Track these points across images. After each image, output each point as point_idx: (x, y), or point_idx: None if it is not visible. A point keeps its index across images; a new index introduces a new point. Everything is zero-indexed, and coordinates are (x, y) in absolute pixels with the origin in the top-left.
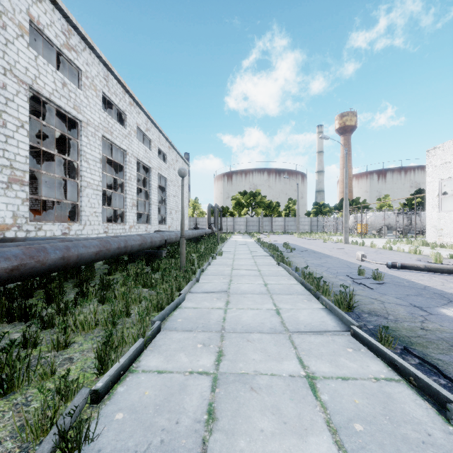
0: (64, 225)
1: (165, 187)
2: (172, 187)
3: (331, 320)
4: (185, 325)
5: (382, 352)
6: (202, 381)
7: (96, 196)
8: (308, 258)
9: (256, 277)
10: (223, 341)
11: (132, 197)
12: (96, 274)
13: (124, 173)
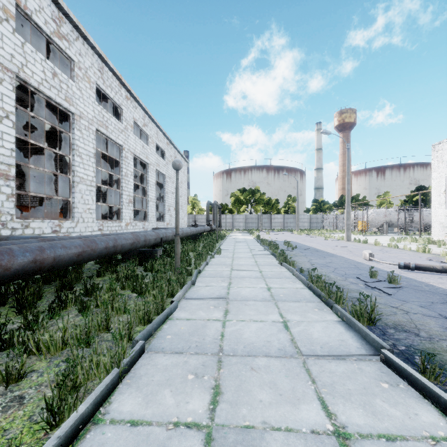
0: (55, 222)
1: (163, 184)
2: (170, 184)
3: (352, 338)
4: (175, 345)
5: (433, 393)
6: (191, 441)
7: (90, 192)
8: (312, 257)
9: (258, 280)
10: (220, 369)
11: (129, 194)
12: (85, 275)
13: (120, 169)
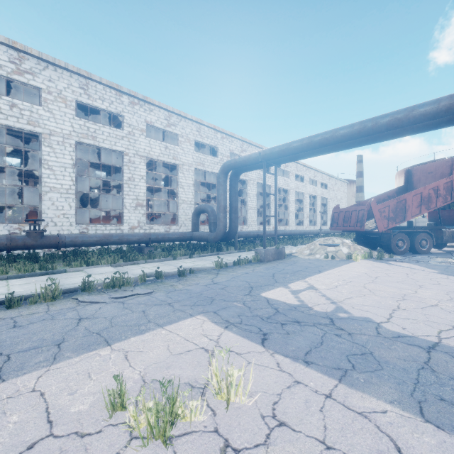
0: (285, 226)
1: (326, 204)
2: (331, 202)
3: None
4: None
5: None
6: None
7: (293, 215)
8: None
9: None
10: None
11: (307, 213)
12: None
13: (303, 203)
